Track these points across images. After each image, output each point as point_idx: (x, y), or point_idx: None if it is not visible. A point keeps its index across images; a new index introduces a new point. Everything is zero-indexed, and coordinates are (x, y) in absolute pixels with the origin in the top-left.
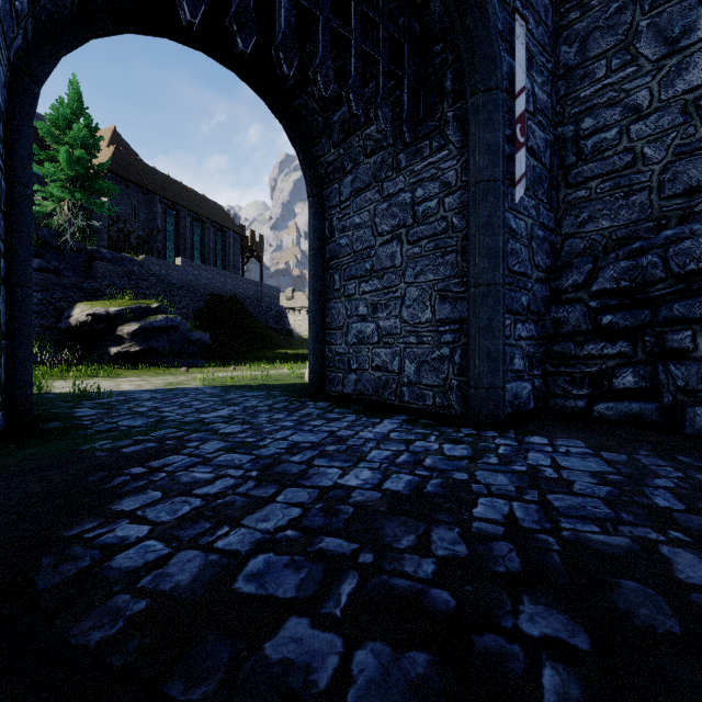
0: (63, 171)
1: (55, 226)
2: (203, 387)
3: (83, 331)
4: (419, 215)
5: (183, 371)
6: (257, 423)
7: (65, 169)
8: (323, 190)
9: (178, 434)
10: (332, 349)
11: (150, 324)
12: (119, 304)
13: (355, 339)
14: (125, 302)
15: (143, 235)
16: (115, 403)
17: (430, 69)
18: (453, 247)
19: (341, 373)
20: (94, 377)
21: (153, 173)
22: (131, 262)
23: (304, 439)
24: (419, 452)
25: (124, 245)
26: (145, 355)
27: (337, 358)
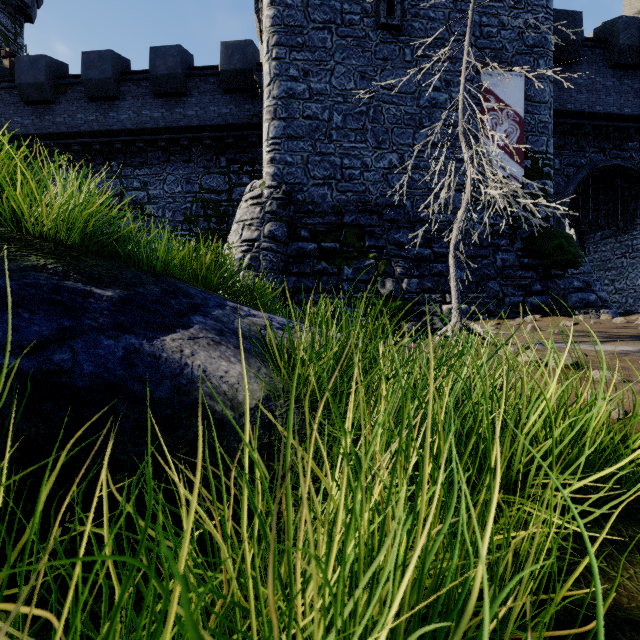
0: None
1: None
2: None
3: None
4: (634, 249)
5: None
6: None
7: None
8: (584, 236)
9: None
10: None
11: None
12: None
13: None
14: None
15: None
16: None
17: (639, 201)
18: None
19: None
20: None
21: None
22: None
23: None
24: None
25: None
26: None
27: None
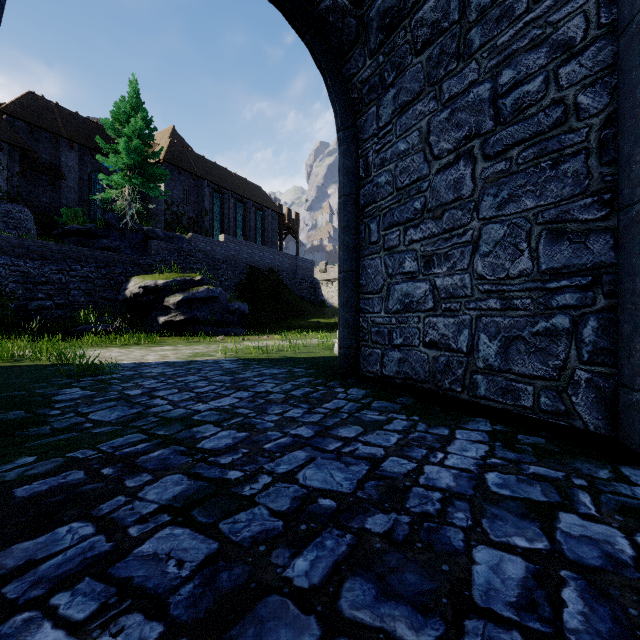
0: (123, 160)
1: (118, 210)
2: (224, 360)
3: (137, 302)
4: (506, 111)
5: (219, 339)
6: (259, 428)
7: (124, 158)
8: (355, 120)
9: (135, 449)
10: (368, 318)
11: (193, 295)
12: (166, 277)
13: (399, 305)
14: (172, 275)
15: (193, 216)
16: (116, 380)
17: None
18: (579, 145)
19: (379, 349)
20: (135, 346)
21: (202, 161)
22: (180, 240)
23: (324, 480)
24: (600, 572)
25: (177, 226)
26: (189, 324)
27: (374, 329)
